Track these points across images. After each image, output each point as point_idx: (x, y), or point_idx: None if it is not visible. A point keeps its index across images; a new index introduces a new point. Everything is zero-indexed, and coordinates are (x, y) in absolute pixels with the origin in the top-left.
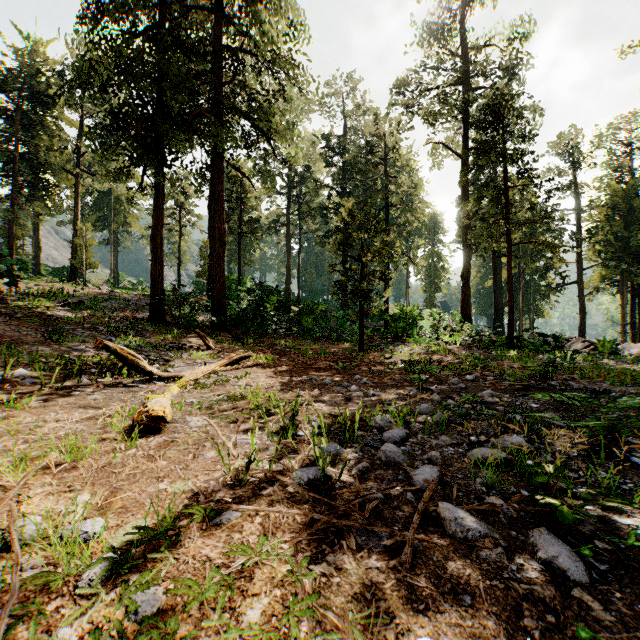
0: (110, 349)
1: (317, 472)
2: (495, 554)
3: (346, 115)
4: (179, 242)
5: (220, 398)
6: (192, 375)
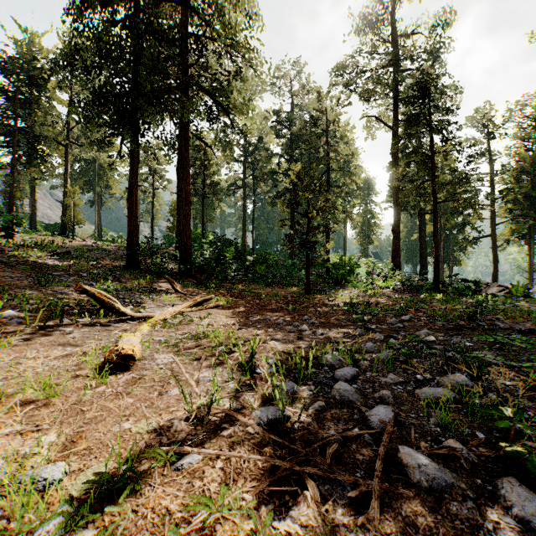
0: (89, 293)
1: (276, 412)
2: (466, 508)
3: (293, 94)
4: (152, 202)
5: (185, 336)
6: (161, 315)
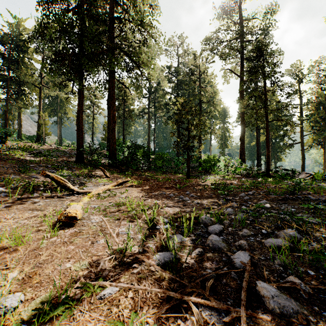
0: (50, 177)
1: (170, 256)
2: None
3: (179, 56)
4: (92, 122)
5: (111, 204)
6: (96, 191)
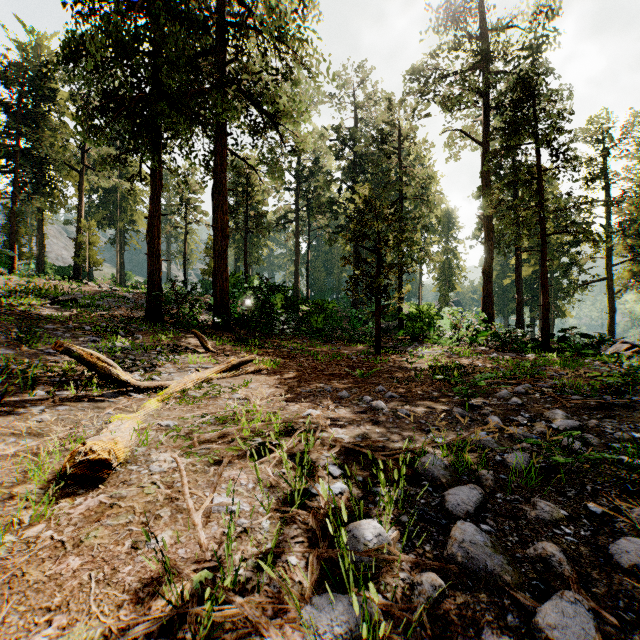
0: (74, 354)
1: (349, 614)
2: None
3: (357, 105)
4: (185, 239)
5: (206, 419)
6: (179, 385)
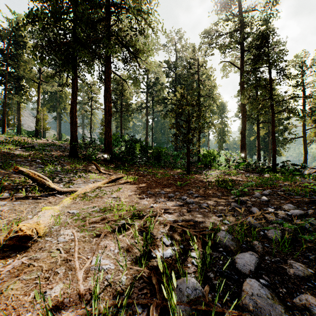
0: (25, 173)
1: None
2: None
3: (177, 50)
4: (91, 117)
5: (95, 209)
6: (83, 190)
